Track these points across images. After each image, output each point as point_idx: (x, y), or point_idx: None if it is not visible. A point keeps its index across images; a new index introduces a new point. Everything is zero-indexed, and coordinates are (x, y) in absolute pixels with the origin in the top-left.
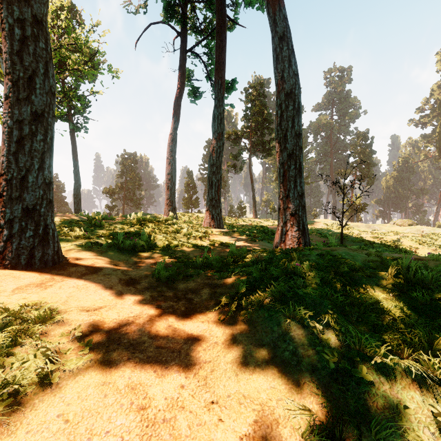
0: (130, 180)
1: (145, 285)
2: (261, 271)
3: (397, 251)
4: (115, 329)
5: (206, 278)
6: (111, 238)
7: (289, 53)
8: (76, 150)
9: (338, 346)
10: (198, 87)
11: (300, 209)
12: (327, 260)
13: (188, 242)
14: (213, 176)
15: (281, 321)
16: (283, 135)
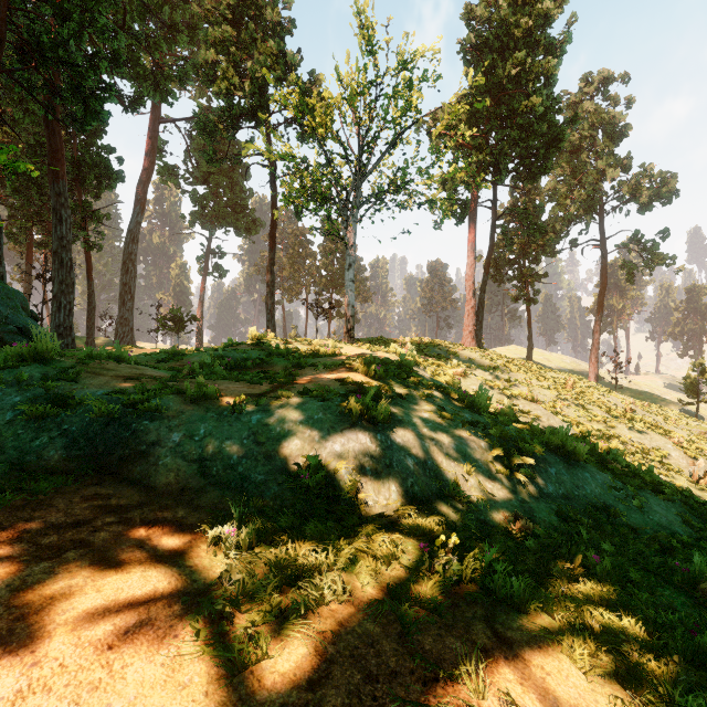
0: None
1: None
2: None
3: None
4: None
5: None
6: None
7: None
8: None
9: None
10: None
11: None
12: None
13: None
14: None
15: None
16: None
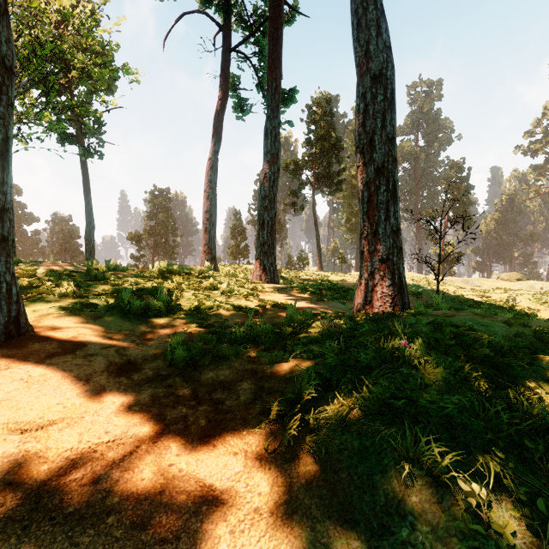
0: (162, 223)
1: (148, 374)
2: (339, 351)
3: (515, 314)
4: (60, 475)
5: (249, 360)
6: (115, 297)
7: (378, 15)
8: (88, 182)
9: (532, 543)
10: (245, 99)
11: (394, 253)
12: (446, 334)
13: (227, 302)
14: (265, 212)
15: (388, 463)
16: (368, 140)
